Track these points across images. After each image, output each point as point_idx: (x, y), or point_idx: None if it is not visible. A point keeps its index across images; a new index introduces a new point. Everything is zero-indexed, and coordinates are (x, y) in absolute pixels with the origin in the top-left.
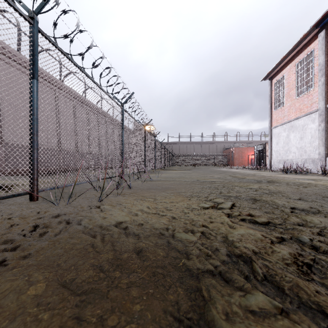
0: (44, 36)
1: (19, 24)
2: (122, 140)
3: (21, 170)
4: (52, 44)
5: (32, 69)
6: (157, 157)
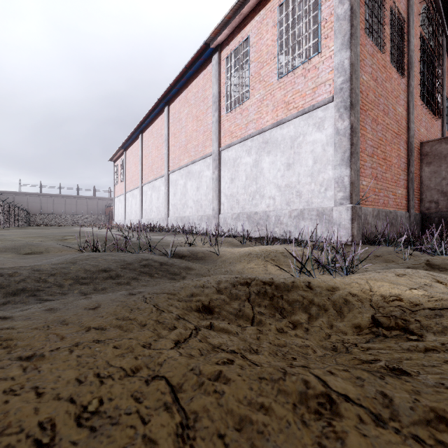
0: None
1: None
2: None
3: None
4: None
5: None
6: None
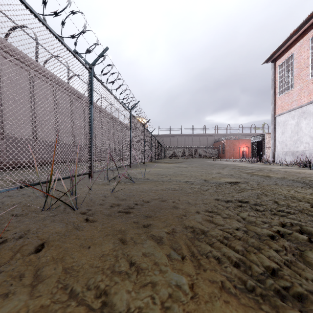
0: None
1: None
2: (90, 119)
3: None
4: None
5: None
6: (146, 148)
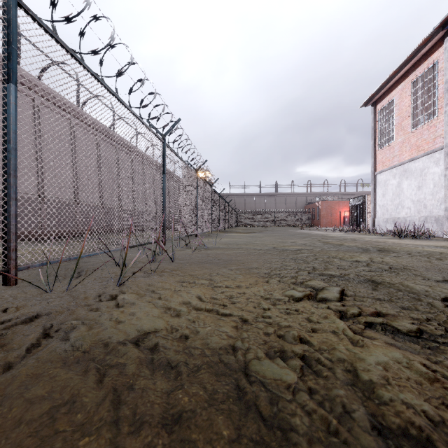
0: (30, 14)
1: (18, 25)
2: (163, 188)
3: (21, 233)
4: (44, 30)
5: (6, 66)
6: (214, 214)
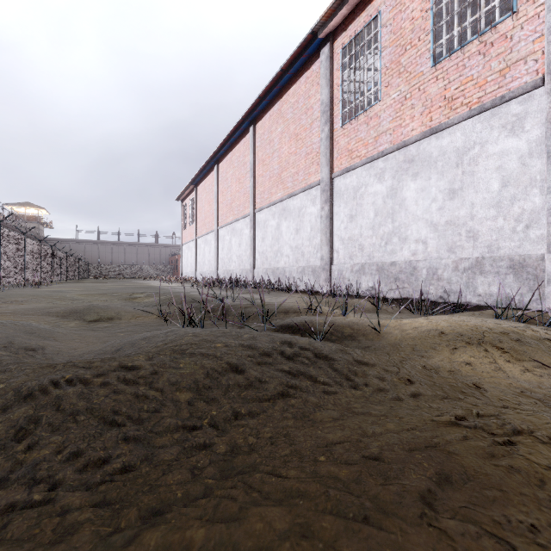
0: (1, 227)
1: None
2: (25, 259)
3: None
4: (2, 227)
5: None
6: (54, 268)
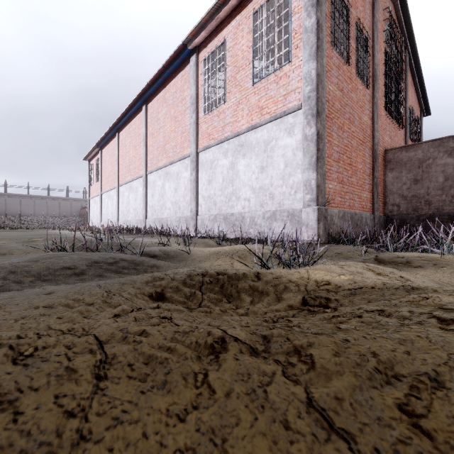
0: None
1: None
2: None
3: None
4: None
5: None
6: None
